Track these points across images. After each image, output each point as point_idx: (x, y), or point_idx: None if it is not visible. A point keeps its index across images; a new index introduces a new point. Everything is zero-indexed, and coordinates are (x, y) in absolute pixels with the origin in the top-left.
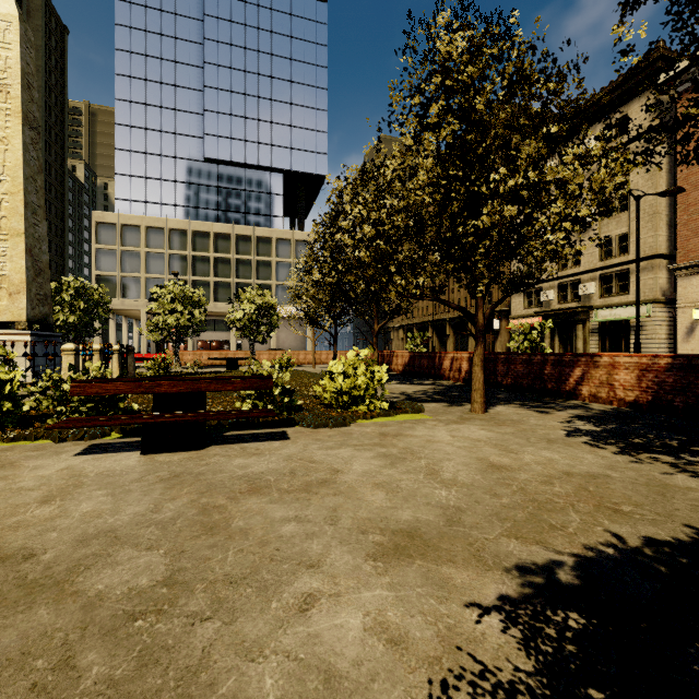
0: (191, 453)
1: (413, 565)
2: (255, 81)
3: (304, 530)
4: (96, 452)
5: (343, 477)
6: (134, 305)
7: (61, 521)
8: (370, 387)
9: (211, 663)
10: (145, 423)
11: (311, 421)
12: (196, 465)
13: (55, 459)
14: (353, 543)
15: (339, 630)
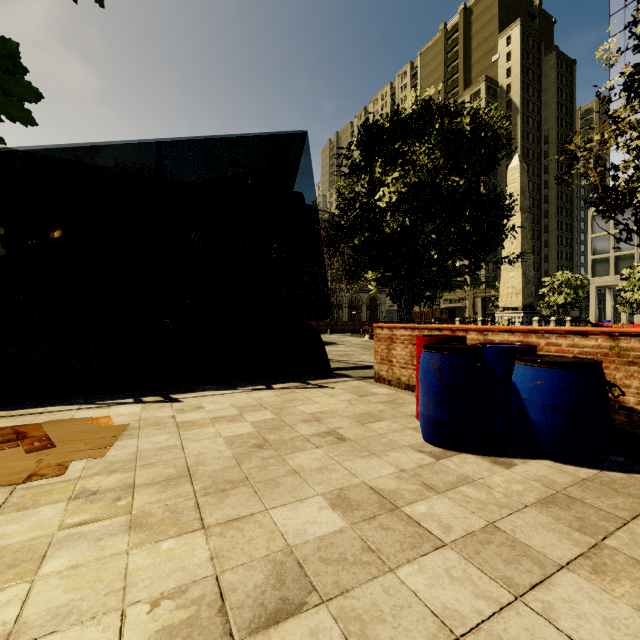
0: None
1: None
2: None
3: None
4: None
5: None
6: None
7: None
8: None
9: None
10: None
11: None
12: None
13: None
14: None
15: None
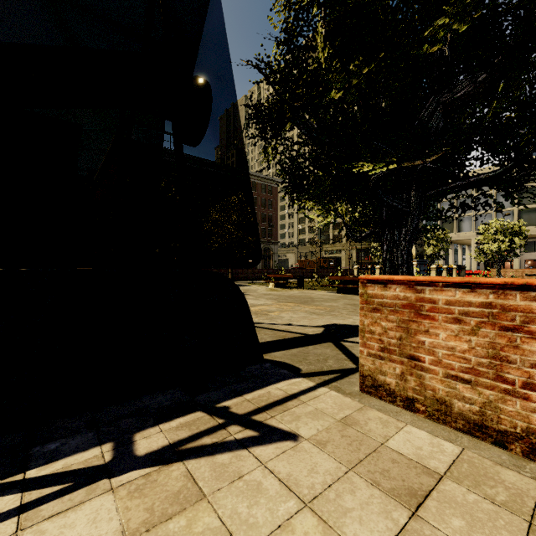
0: None
1: None
2: None
3: None
4: None
5: None
6: (466, 236)
7: None
8: None
9: None
10: None
11: None
12: None
13: None
14: None
15: None
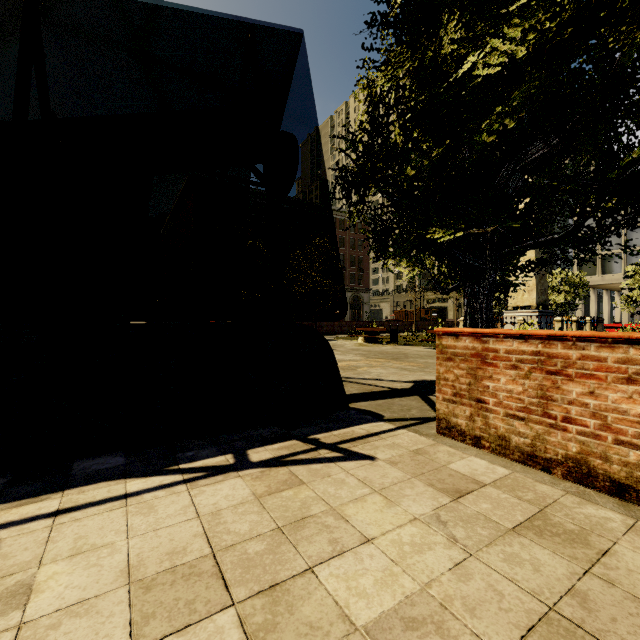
0: None
1: None
2: None
3: None
4: None
5: None
6: (614, 279)
7: None
8: None
9: None
10: None
11: None
12: None
13: None
14: None
15: None
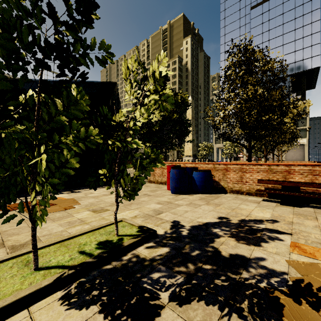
0: None
1: None
2: (273, 42)
3: None
4: None
5: None
6: None
7: None
8: None
9: None
10: None
11: None
12: None
13: None
14: None
15: None
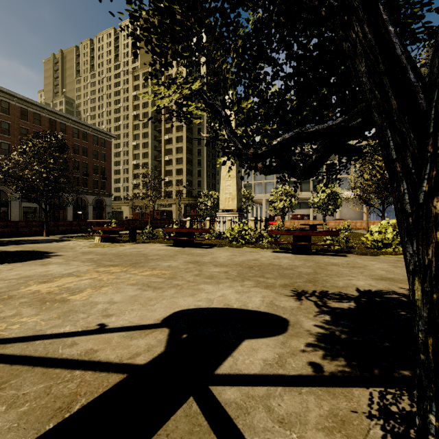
0: (308, 256)
1: (385, 281)
2: None
3: (350, 272)
4: (277, 252)
5: (369, 267)
6: (259, 197)
7: (282, 262)
8: (395, 239)
9: (328, 280)
10: (292, 244)
11: (358, 252)
12: (311, 258)
13: (267, 252)
14: (366, 276)
15: (357, 283)
